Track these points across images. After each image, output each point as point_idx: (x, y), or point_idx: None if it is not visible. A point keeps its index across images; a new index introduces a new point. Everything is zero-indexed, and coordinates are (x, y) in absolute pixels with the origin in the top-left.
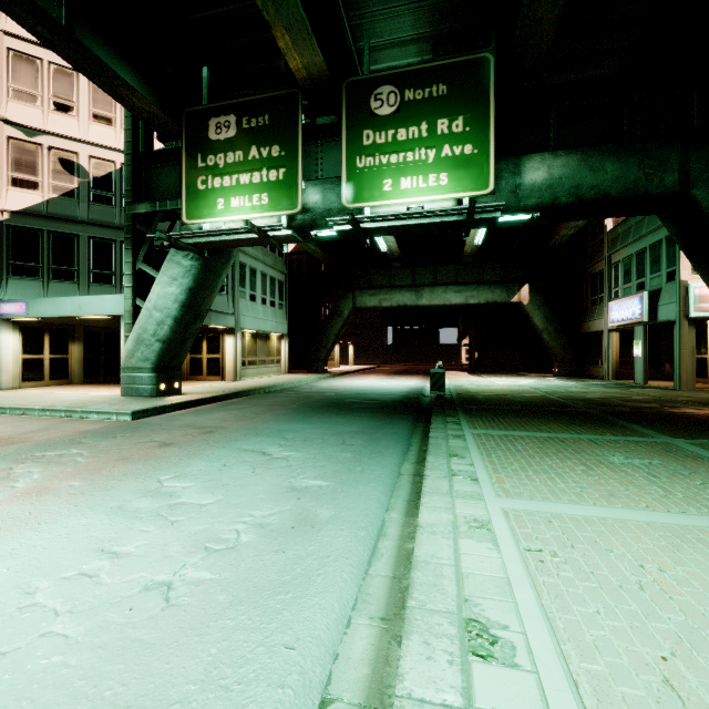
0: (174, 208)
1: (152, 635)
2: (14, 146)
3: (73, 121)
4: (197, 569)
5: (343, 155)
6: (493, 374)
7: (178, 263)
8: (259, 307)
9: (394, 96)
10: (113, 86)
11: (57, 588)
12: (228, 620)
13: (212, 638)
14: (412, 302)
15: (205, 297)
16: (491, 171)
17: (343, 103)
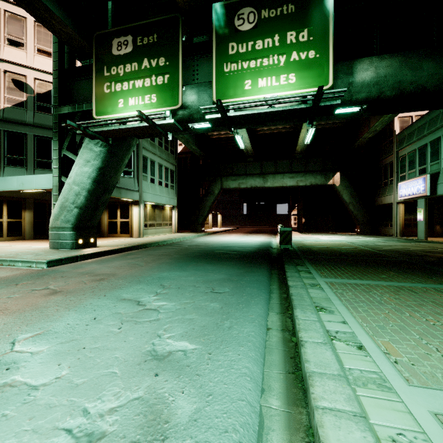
0: (88, 109)
1: None
2: None
3: (22, 53)
4: None
5: (214, 63)
6: (315, 233)
7: (91, 149)
8: (157, 187)
9: (253, 15)
10: (35, 9)
11: None
12: None
13: None
14: (261, 185)
15: (112, 175)
16: (330, 70)
17: (214, 22)
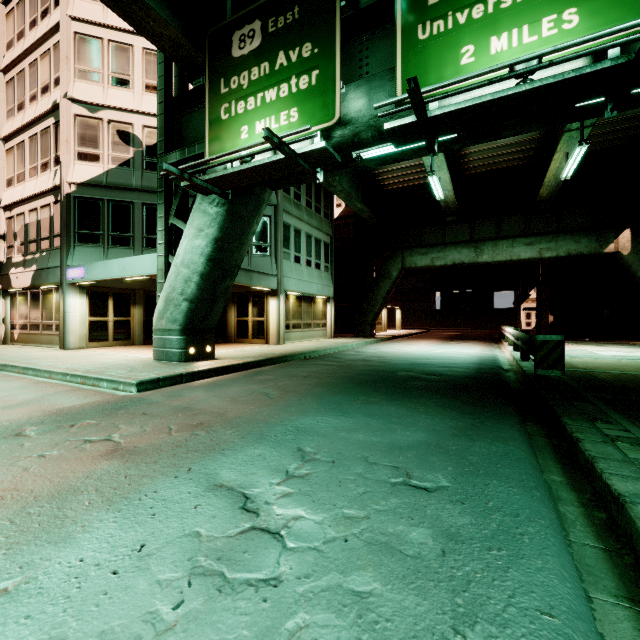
0: (202, 152)
1: None
2: (80, 123)
3: (129, 93)
4: None
5: (398, 29)
6: (578, 342)
7: (204, 211)
8: (304, 269)
9: None
10: (126, 7)
11: None
12: None
13: None
14: (470, 260)
15: (234, 250)
16: None
17: None
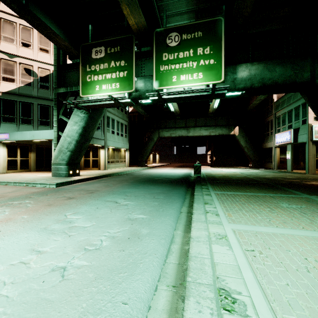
0: (76, 90)
1: (52, 296)
2: (3, 62)
3: (30, 51)
4: (80, 260)
5: (154, 65)
6: (222, 167)
7: (78, 115)
8: (116, 136)
9: (177, 37)
10: (47, 33)
11: (7, 270)
12: (93, 288)
13: (84, 298)
14: (185, 134)
15: (90, 131)
16: (222, 71)
17: (154, 41)
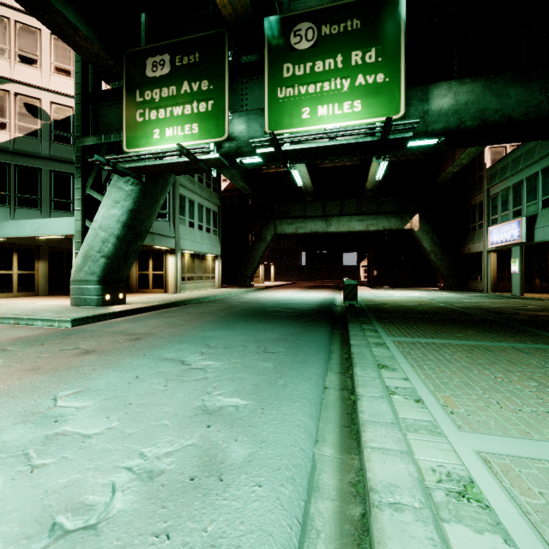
0: (117, 140)
1: None
2: None
3: (36, 72)
4: None
5: (266, 87)
6: (389, 288)
7: (120, 188)
8: (197, 232)
9: (312, 32)
10: (57, 25)
11: None
12: None
13: None
14: (323, 230)
15: (145, 219)
16: (401, 97)
17: (266, 40)
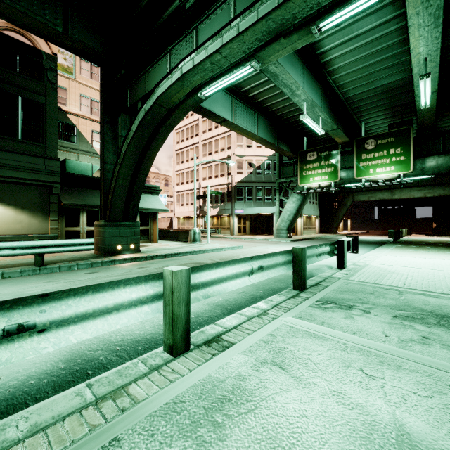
0: (293, 180)
1: None
2: (237, 162)
3: (251, 150)
4: None
5: (354, 162)
6: (443, 236)
7: (295, 197)
8: (308, 205)
9: (373, 143)
10: (283, 152)
11: None
12: None
13: None
14: (388, 198)
15: (302, 206)
16: (411, 165)
17: (354, 146)
